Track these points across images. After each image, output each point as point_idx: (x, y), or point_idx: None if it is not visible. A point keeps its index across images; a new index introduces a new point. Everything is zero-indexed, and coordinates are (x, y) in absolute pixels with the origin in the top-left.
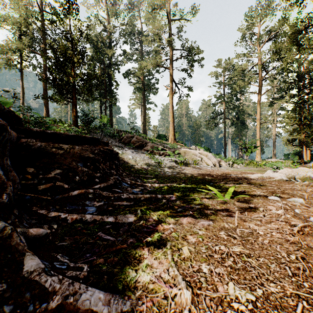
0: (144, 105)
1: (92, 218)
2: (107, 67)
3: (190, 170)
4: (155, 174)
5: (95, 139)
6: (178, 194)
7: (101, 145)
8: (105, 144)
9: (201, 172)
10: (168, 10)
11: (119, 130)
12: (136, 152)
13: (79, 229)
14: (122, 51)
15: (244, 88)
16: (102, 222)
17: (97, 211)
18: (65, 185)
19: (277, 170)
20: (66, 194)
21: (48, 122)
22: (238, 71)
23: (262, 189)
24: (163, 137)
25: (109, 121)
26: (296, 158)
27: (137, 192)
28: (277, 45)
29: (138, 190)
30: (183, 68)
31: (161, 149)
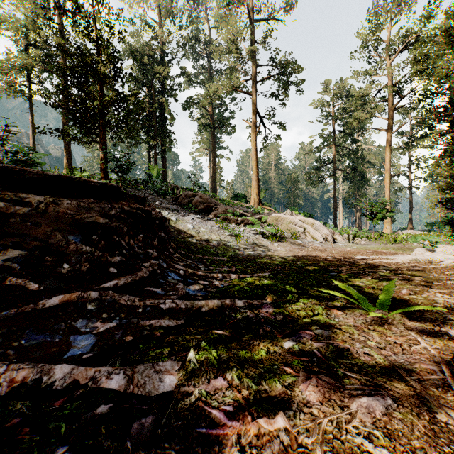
0: (213, 151)
1: (68, 377)
2: (159, 93)
3: (287, 248)
4: (230, 255)
5: (111, 187)
6: (277, 297)
7: (126, 201)
8: (139, 200)
9: (306, 252)
10: (250, 5)
11: (175, 186)
12: (199, 219)
13: (14, 424)
14: (180, 69)
15: (364, 124)
16: (91, 392)
17: (96, 347)
18: (32, 283)
19: (433, 249)
20: (28, 307)
21: (39, 163)
22: (356, 97)
23: (437, 285)
24: (241, 197)
25: (160, 173)
26: (447, 229)
27: (195, 293)
28: (421, 51)
29: (198, 289)
30: (272, 93)
31: (240, 215)
